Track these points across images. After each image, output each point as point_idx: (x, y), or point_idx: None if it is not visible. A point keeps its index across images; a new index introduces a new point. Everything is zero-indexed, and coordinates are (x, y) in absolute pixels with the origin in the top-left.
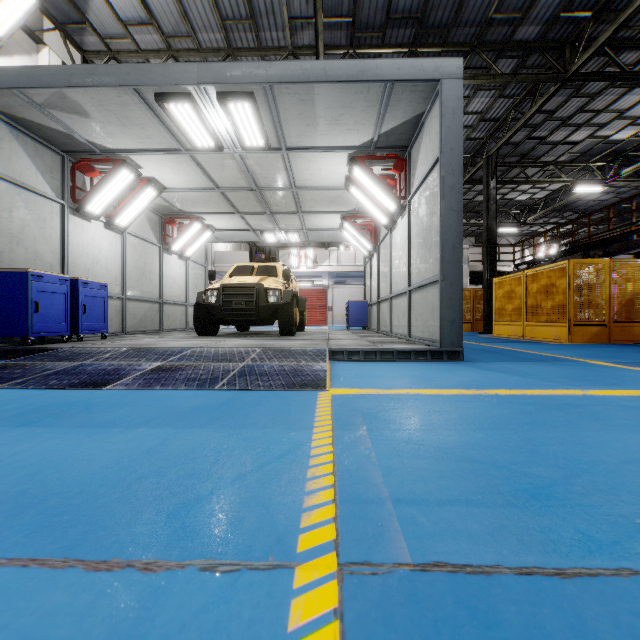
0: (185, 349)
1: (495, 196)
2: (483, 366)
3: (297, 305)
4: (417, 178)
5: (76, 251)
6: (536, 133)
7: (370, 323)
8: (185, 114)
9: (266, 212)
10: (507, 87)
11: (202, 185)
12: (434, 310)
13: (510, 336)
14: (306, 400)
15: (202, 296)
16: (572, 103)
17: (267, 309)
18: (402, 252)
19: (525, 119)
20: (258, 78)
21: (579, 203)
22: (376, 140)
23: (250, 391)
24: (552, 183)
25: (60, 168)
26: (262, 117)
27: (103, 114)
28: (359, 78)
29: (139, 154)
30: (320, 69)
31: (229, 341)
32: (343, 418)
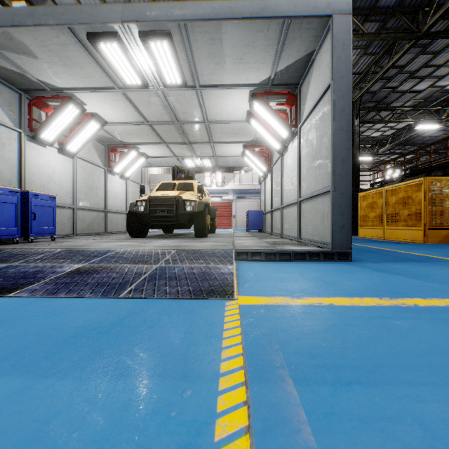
0: (110, 250)
1: (358, 131)
2: (373, 267)
3: (209, 213)
4: (307, 108)
5: (33, 170)
6: (389, 84)
7: (265, 227)
8: (114, 53)
9: (185, 142)
10: (370, 46)
11: (135, 119)
12: (324, 217)
13: (372, 237)
14: (212, 315)
15: (133, 206)
16: (419, 59)
17: (185, 216)
18: (293, 170)
19: (384, 71)
20: (174, 17)
21: (417, 138)
22: (273, 77)
23: (155, 300)
24: (400, 122)
25: (18, 103)
26: (179, 56)
27: (47, 54)
28: (261, 16)
29: (82, 92)
30: (227, 8)
31: (152, 242)
32: (257, 352)
